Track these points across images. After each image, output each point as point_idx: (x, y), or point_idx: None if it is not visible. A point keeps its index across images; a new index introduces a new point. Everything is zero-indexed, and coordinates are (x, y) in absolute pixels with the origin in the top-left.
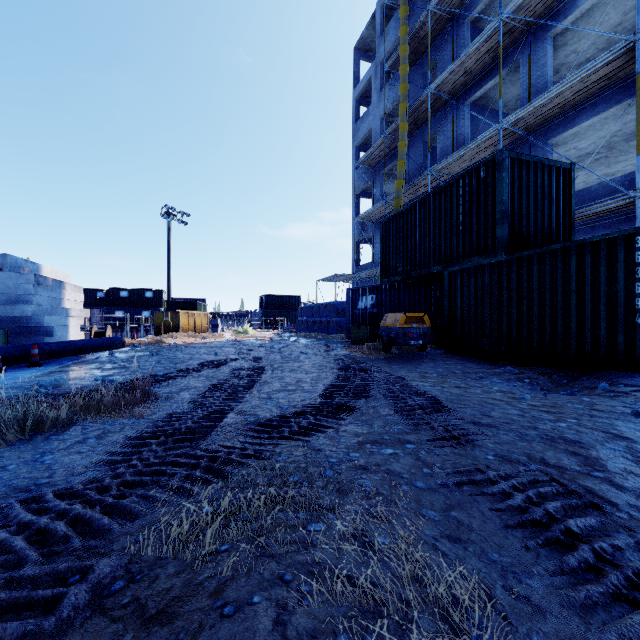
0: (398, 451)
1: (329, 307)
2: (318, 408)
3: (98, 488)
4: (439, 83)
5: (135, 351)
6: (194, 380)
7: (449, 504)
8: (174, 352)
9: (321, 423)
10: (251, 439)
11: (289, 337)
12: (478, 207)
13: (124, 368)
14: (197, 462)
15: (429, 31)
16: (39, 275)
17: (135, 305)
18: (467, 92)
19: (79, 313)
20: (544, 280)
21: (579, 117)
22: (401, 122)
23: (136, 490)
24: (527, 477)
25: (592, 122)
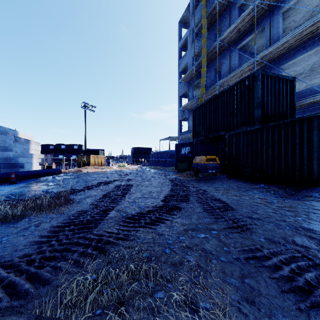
0: (207, 235)
1: (166, 153)
2: (161, 208)
3: (27, 261)
4: (223, 38)
5: (66, 176)
6: (95, 191)
7: (243, 273)
8: (86, 176)
9: (162, 217)
10: (123, 227)
11: (146, 168)
12: (244, 100)
13: (59, 185)
14: (89, 243)
15: (217, 11)
16: (16, 136)
17: (68, 152)
18: (237, 42)
19: (38, 156)
20: (281, 138)
21: (296, 54)
22: (203, 58)
23: (51, 262)
24: (287, 254)
25: (303, 56)
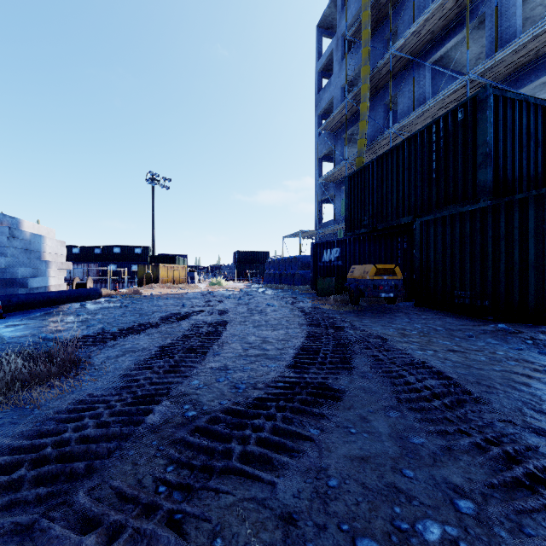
0: (451, 528)
1: (294, 260)
2: (287, 392)
3: None
4: (401, 44)
5: (107, 302)
6: (146, 338)
7: None
8: (142, 304)
9: (293, 428)
10: (175, 469)
11: (257, 288)
12: (455, 152)
13: (83, 321)
14: None
15: None
16: (14, 228)
17: (126, 260)
18: (428, 52)
19: (60, 266)
20: (543, 226)
21: None
22: (363, 84)
23: None
24: None
25: None
